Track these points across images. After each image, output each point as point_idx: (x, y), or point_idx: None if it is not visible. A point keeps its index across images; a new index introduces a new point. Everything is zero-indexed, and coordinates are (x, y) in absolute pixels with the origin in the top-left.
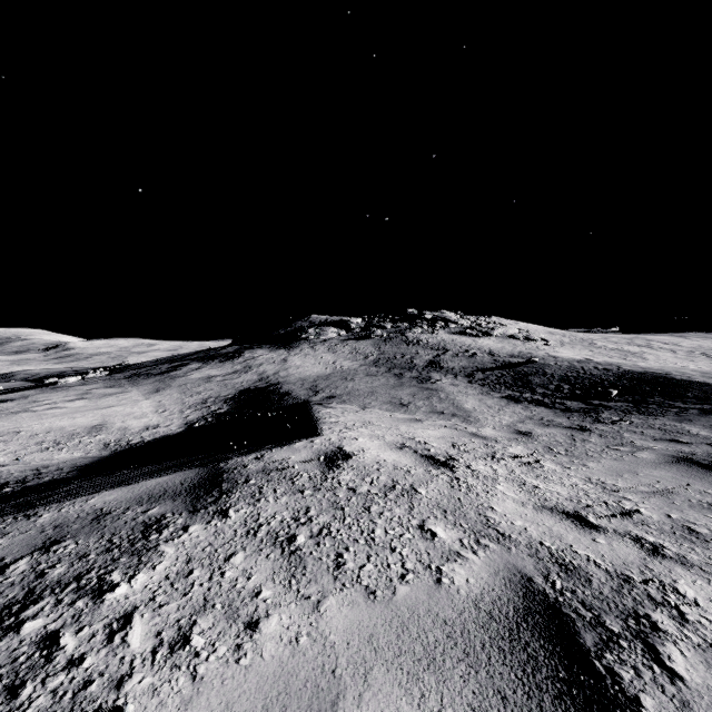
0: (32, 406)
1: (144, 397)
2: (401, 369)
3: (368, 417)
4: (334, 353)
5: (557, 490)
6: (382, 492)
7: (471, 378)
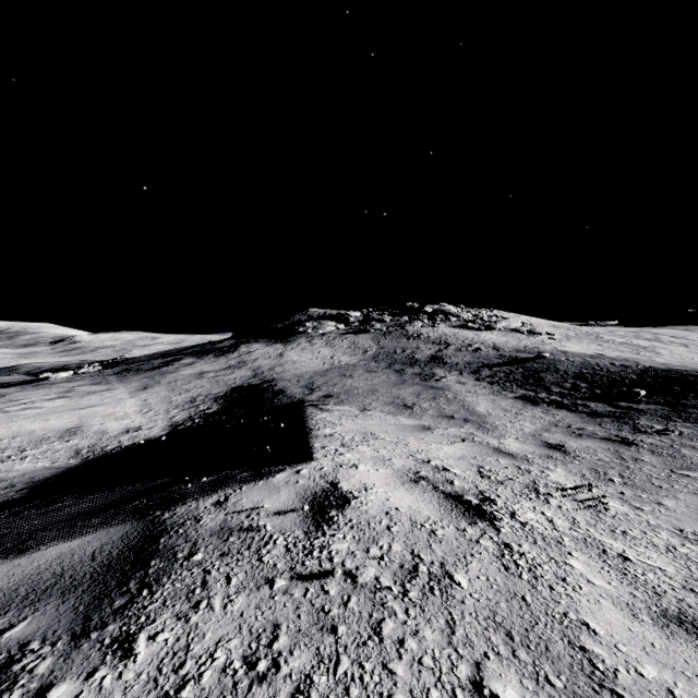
0: (7, 406)
1: (129, 395)
2: (402, 365)
3: (369, 425)
4: (332, 347)
5: (657, 562)
6: (398, 582)
7: (477, 375)
